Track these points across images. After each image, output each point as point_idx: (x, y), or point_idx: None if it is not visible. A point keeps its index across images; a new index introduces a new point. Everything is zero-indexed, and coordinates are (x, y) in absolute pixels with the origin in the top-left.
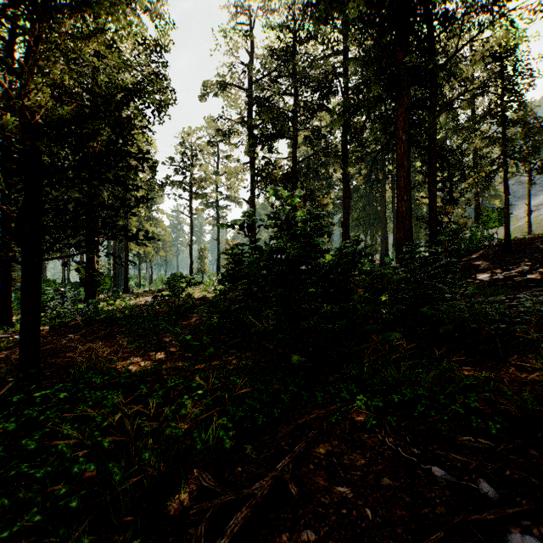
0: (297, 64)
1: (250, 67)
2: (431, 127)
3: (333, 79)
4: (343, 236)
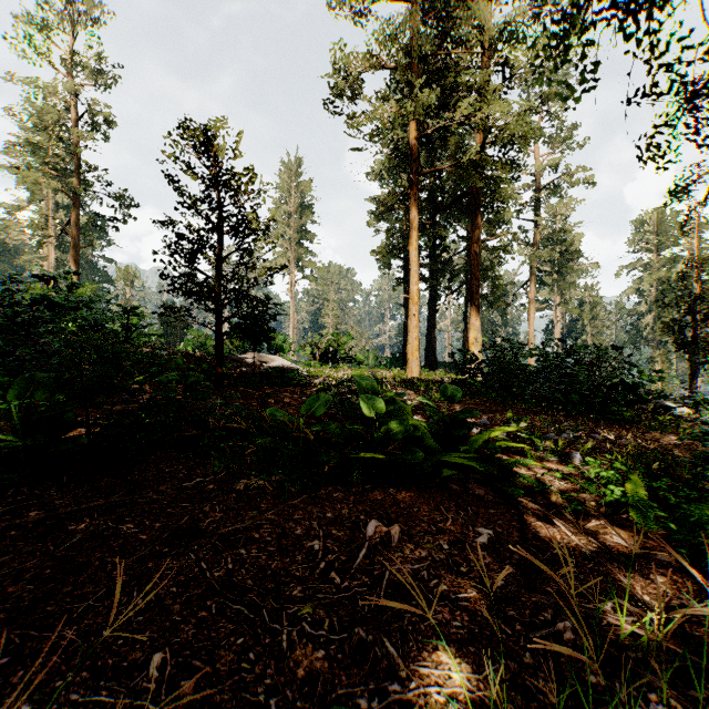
0: None
1: None
2: None
3: None
4: None
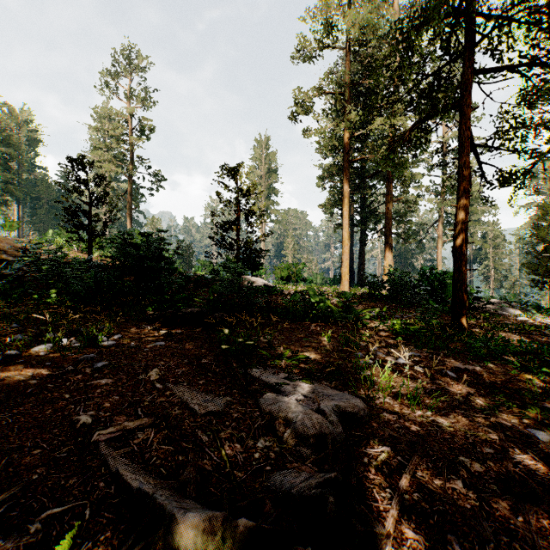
0: None
1: None
2: None
3: None
4: None
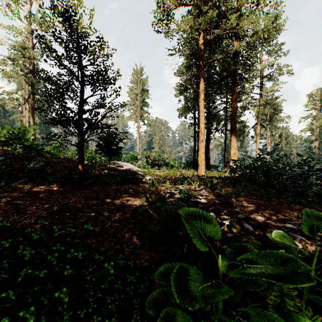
0: None
1: None
2: None
3: None
4: None
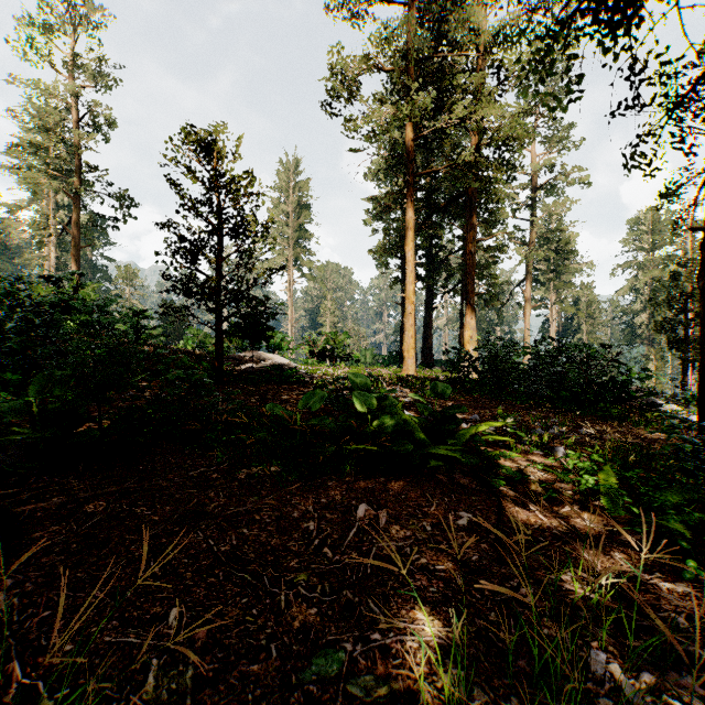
0: None
1: None
2: None
3: None
4: None
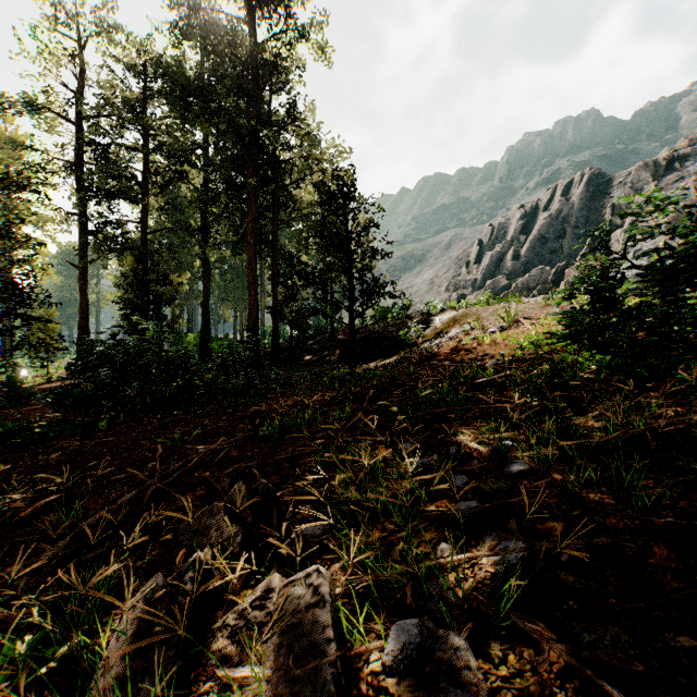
0: (148, 119)
1: (81, 100)
2: (274, 237)
3: (190, 155)
4: (203, 316)
